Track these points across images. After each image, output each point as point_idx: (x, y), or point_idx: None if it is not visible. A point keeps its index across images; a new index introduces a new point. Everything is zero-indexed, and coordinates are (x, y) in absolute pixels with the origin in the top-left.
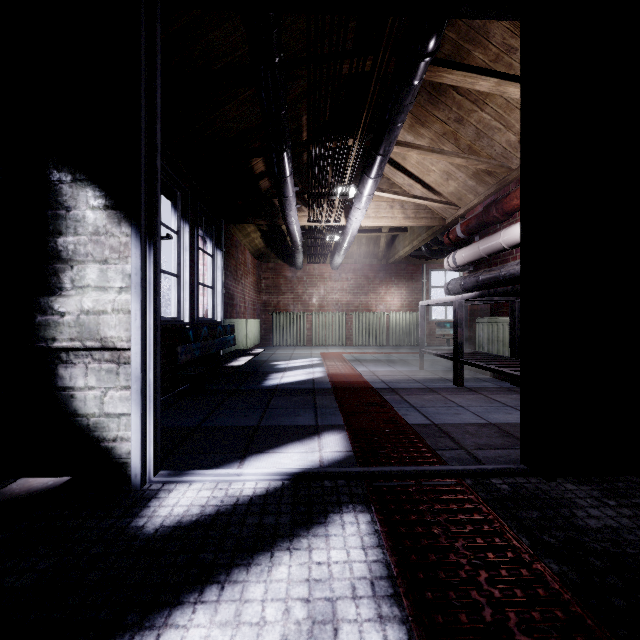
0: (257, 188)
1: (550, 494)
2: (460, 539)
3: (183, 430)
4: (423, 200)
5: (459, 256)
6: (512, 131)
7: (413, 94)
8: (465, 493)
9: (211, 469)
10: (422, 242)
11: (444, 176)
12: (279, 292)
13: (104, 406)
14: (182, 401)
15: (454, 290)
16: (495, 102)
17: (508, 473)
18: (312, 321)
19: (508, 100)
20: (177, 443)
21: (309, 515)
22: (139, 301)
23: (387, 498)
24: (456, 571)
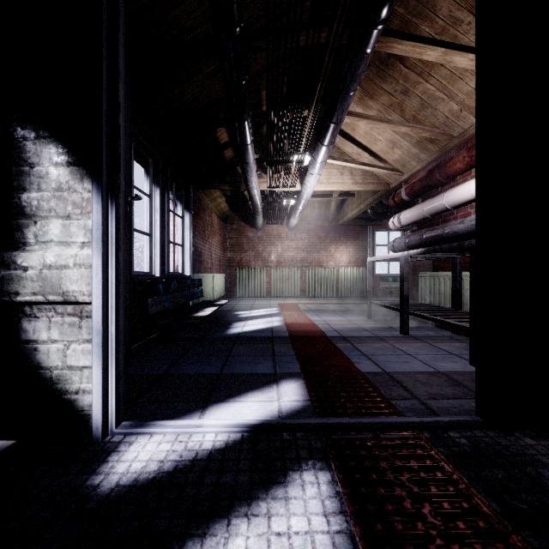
0: (222, 157)
1: (511, 450)
2: (426, 504)
3: (150, 377)
4: (370, 167)
5: (404, 217)
6: (455, 101)
7: (365, 63)
8: (424, 448)
9: (173, 419)
10: (368, 205)
11: (390, 145)
12: (242, 250)
13: (67, 359)
14: (152, 348)
15: (399, 247)
16: (439, 73)
17: (465, 426)
18: (271, 275)
19: (452, 71)
20: (143, 391)
21: (268, 473)
22: (100, 256)
23: (346, 453)
24: (427, 546)
